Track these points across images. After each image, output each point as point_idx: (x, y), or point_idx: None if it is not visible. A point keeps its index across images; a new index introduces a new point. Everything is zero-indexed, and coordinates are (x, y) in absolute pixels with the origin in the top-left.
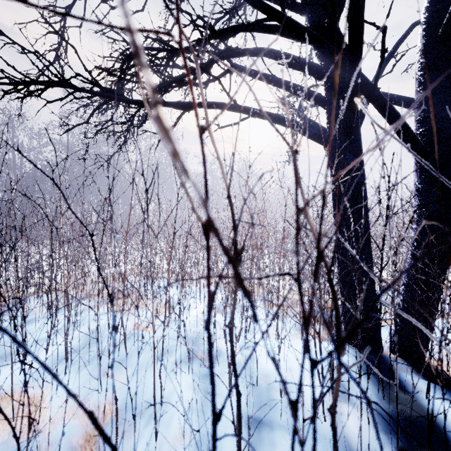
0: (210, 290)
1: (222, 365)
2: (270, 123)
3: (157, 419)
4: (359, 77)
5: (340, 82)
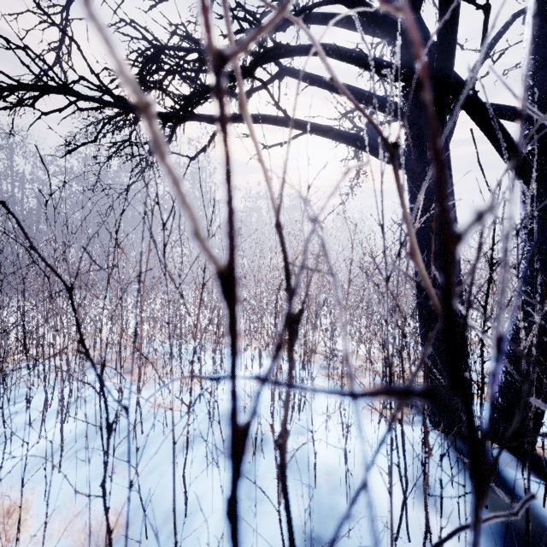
0: (237, 423)
1: (268, 458)
2: (348, 99)
3: (178, 542)
4: (450, 76)
5: None
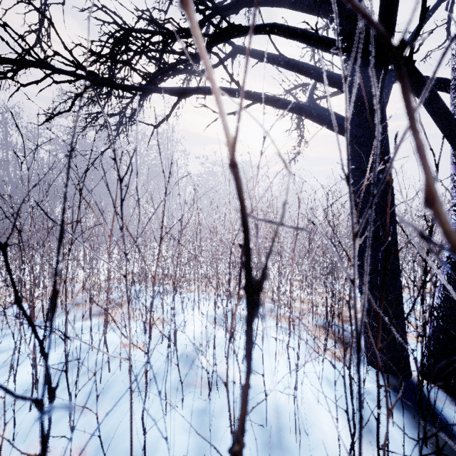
0: None
1: (223, 396)
2: None
3: None
4: None
5: (363, 58)
